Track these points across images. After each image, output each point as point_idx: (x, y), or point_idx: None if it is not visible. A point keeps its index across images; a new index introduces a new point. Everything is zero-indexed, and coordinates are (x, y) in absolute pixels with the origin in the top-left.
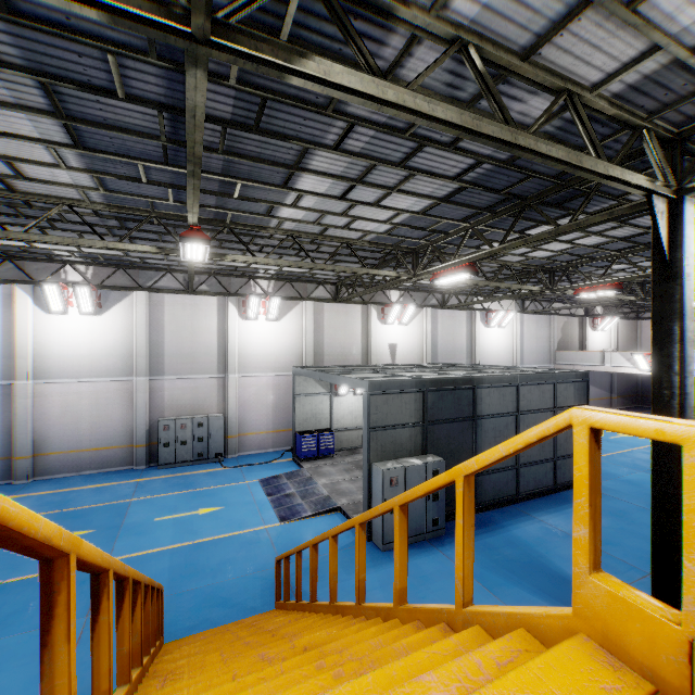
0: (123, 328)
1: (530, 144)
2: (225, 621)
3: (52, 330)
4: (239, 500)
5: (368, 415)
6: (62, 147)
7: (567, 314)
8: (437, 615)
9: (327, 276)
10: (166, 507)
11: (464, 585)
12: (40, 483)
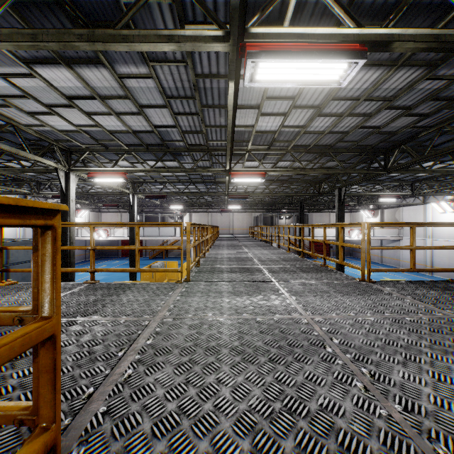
0: None
1: None
2: None
3: None
4: None
5: None
6: None
7: None
8: None
9: None
10: None
11: None
12: None
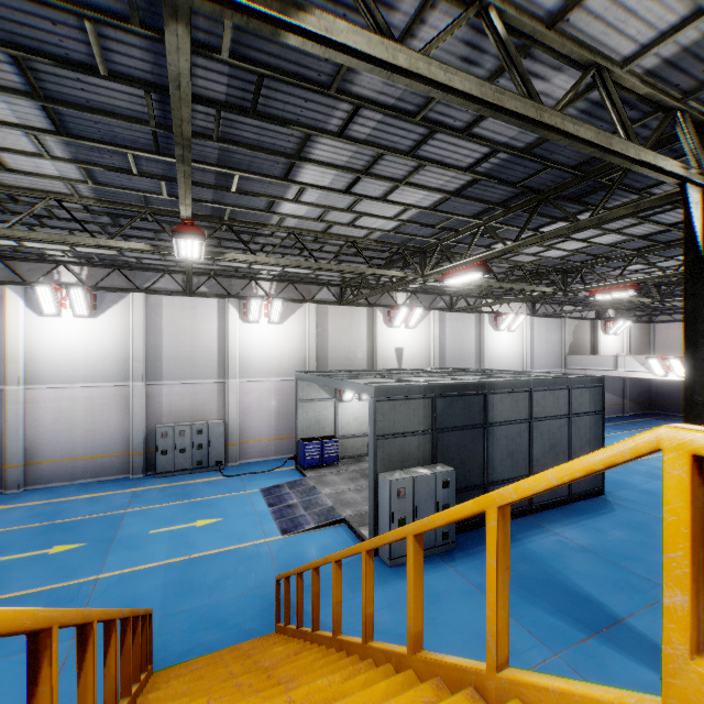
0: (119, 331)
1: (556, 123)
2: (221, 645)
3: (45, 333)
4: (239, 510)
5: (374, 422)
6: (44, 133)
7: (578, 317)
8: (461, 673)
9: (331, 277)
10: (162, 519)
11: (498, 643)
12: (32, 493)
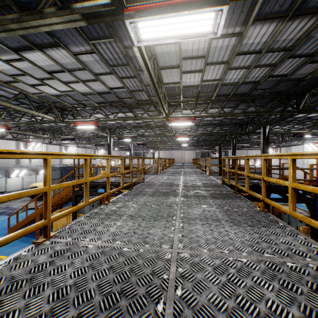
0: None
1: (93, 131)
2: None
3: None
4: None
5: None
6: None
7: (91, 148)
8: None
9: None
10: None
11: None
12: None
